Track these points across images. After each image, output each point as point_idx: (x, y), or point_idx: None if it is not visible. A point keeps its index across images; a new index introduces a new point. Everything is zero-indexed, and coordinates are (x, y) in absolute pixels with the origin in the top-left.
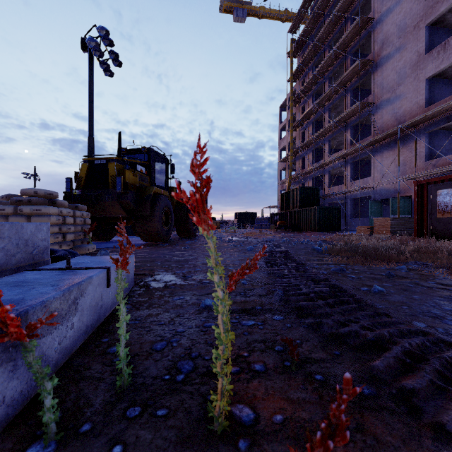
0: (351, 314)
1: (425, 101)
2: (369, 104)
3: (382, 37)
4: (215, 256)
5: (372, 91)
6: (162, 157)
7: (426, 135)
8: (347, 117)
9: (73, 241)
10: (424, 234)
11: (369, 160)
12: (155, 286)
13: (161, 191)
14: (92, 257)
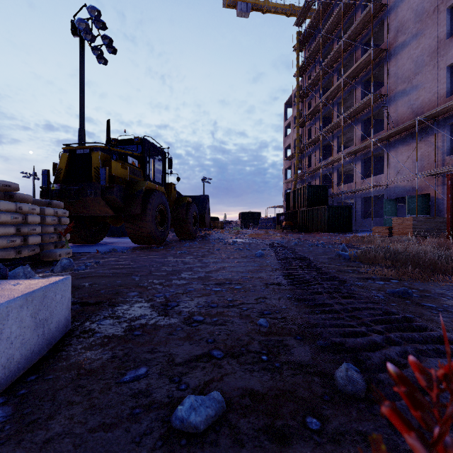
0: None
1: (446, 90)
2: (382, 96)
3: (396, 24)
4: None
5: (385, 82)
6: (158, 150)
7: (447, 128)
8: (358, 111)
9: (42, 245)
10: None
11: (380, 157)
12: (107, 331)
13: (155, 186)
14: None
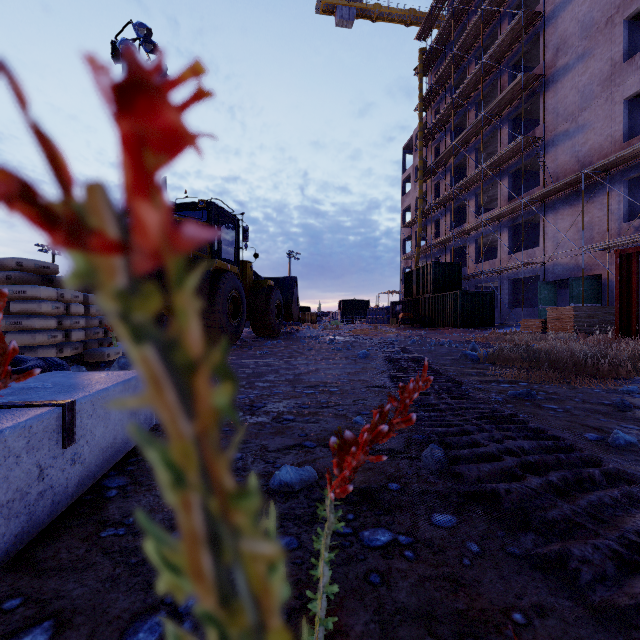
0: (622, 520)
1: (623, 132)
2: (537, 139)
3: (556, 39)
4: (208, 538)
5: (541, 120)
6: (229, 216)
7: (624, 184)
8: (504, 160)
9: (86, 343)
10: (631, 332)
11: (535, 223)
12: None
13: (226, 265)
14: (70, 374)
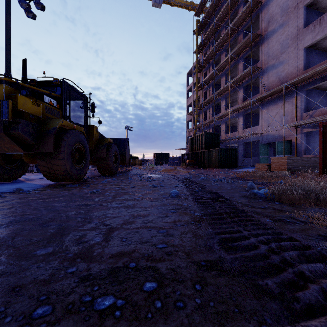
0: None
1: (303, 65)
2: (258, 68)
3: (268, 16)
4: None
5: (260, 59)
6: (79, 94)
7: (304, 92)
8: (241, 79)
9: None
10: None
11: (255, 113)
12: None
13: (72, 125)
14: None
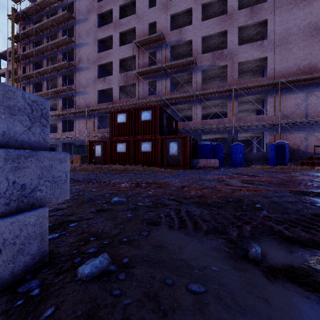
0: None
1: (98, 100)
2: (73, 89)
3: (79, 56)
4: None
5: (74, 83)
6: None
7: (98, 117)
8: (60, 91)
9: None
10: (92, 163)
11: (73, 121)
12: None
13: None
14: None
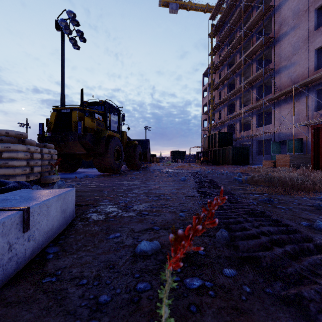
0: None
1: (314, 66)
2: (270, 70)
3: (280, 19)
4: None
5: (272, 60)
6: (115, 108)
7: (315, 92)
8: (254, 80)
9: (41, 173)
10: (319, 167)
11: (269, 112)
12: (95, 218)
13: (113, 133)
14: (30, 191)
